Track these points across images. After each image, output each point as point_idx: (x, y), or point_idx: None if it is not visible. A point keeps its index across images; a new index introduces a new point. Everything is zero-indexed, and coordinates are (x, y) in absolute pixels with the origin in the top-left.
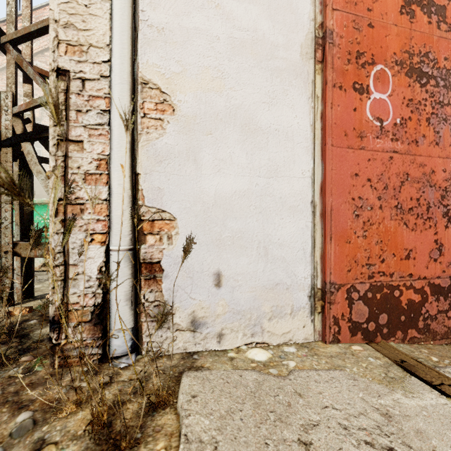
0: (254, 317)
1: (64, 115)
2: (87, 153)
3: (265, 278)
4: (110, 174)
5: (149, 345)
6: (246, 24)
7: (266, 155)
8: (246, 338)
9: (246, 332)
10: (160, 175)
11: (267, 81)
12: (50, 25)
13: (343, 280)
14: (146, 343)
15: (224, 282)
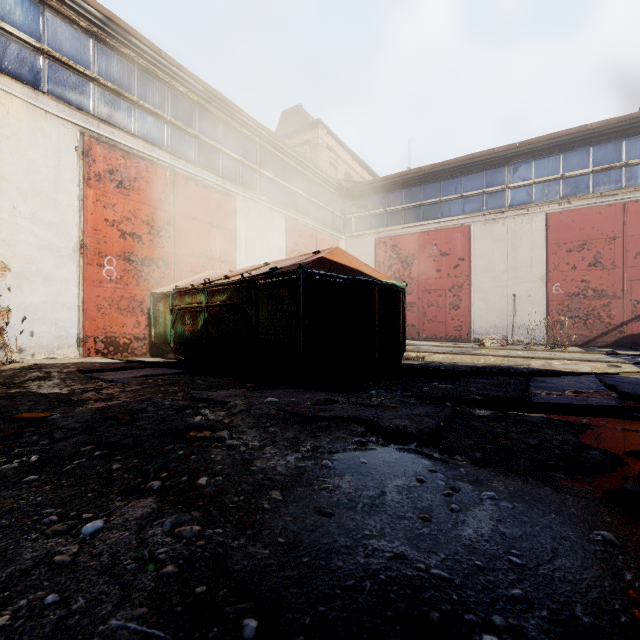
0: (50, 348)
1: None
2: None
3: (55, 334)
4: None
5: None
6: (46, 239)
7: (56, 288)
8: (46, 356)
9: (46, 354)
10: (4, 295)
11: (56, 260)
12: None
13: (92, 334)
14: None
15: (35, 335)
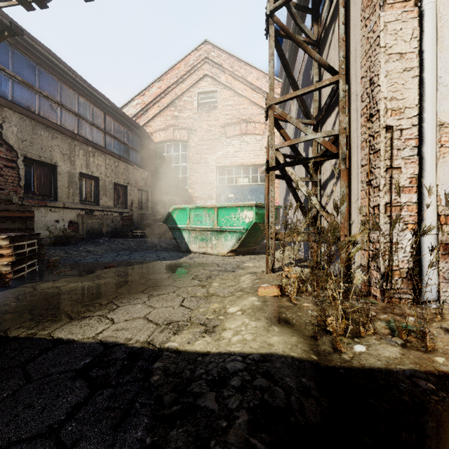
0: None
1: (389, 153)
2: (403, 175)
3: None
4: (422, 186)
5: (444, 298)
6: None
7: None
8: None
9: None
10: None
11: None
12: (381, 101)
13: None
14: (442, 296)
15: None
